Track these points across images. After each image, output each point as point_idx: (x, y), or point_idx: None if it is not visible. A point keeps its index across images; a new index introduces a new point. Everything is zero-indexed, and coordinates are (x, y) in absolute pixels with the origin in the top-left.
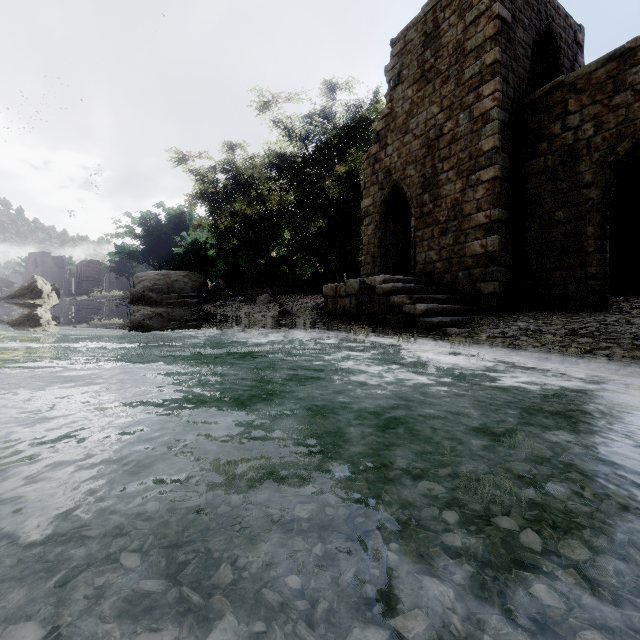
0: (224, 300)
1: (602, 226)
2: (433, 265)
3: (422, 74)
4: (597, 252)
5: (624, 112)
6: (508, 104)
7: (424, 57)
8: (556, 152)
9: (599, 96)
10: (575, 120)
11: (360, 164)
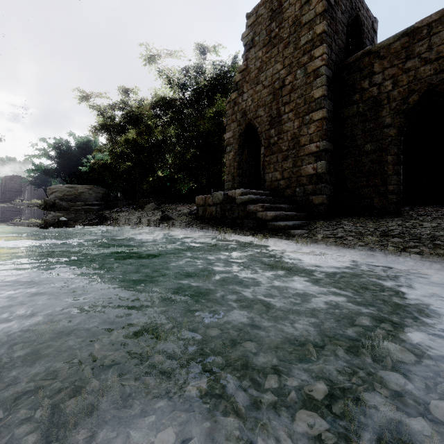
0: (120, 207)
1: (398, 156)
2: (277, 182)
3: (269, 40)
4: (394, 174)
5: (413, 73)
6: (332, 65)
7: (271, 27)
8: (365, 101)
9: (396, 61)
10: (379, 78)
11: (223, 107)
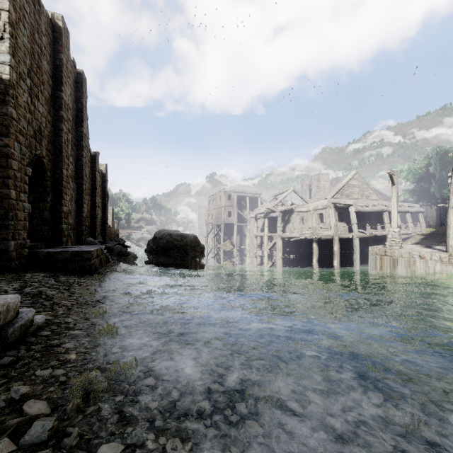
0: None
1: None
2: None
3: None
4: None
5: None
6: None
7: None
8: None
9: None
10: None
11: None
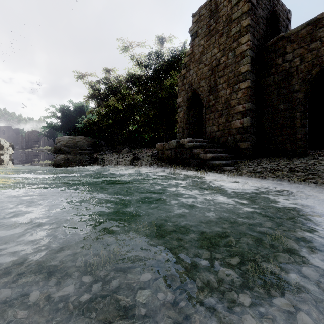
0: (104, 151)
1: (304, 113)
2: (215, 133)
3: (209, 32)
4: (301, 126)
5: (316, 52)
6: (254, 48)
7: (210, 23)
8: (279, 73)
9: (302, 44)
10: (290, 56)
11: (176, 80)
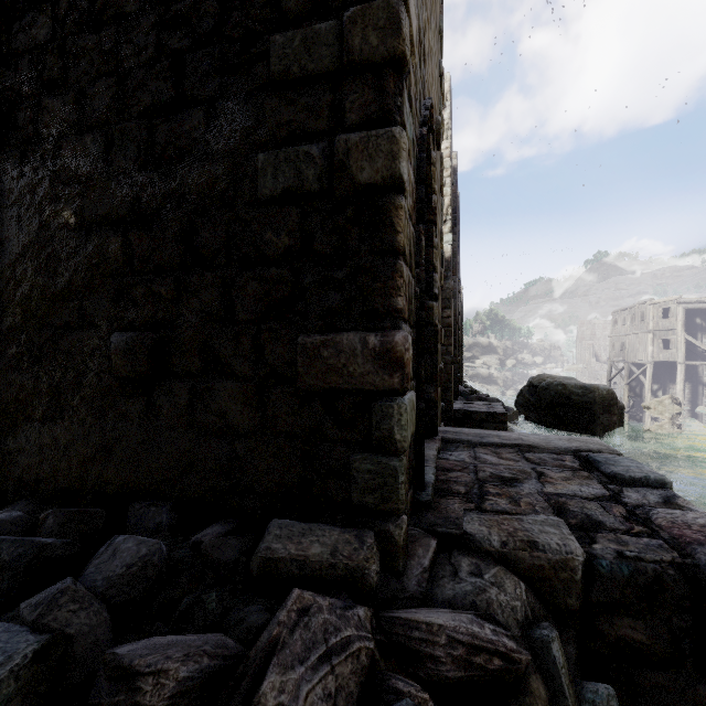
0: None
1: None
2: None
3: None
4: None
5: None
6: None
7: None
8: None
9: None
10: None
11: None
